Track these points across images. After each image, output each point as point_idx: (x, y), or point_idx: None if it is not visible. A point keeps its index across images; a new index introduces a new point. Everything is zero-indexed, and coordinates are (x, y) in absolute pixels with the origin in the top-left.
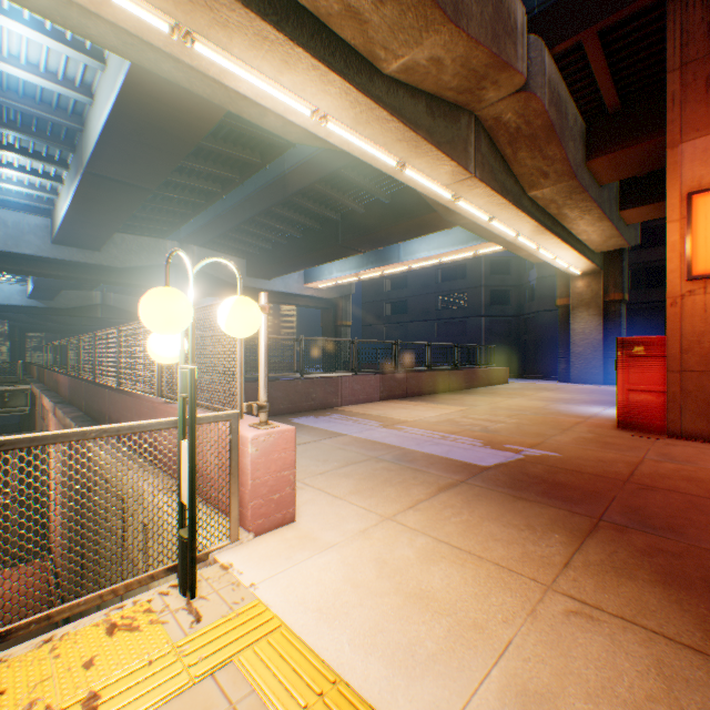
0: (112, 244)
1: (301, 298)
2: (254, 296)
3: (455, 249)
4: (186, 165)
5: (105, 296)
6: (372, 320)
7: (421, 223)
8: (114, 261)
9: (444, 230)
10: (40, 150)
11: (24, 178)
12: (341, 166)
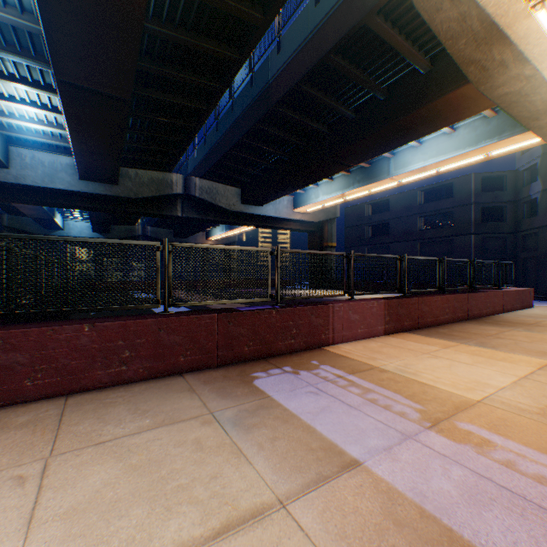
0: (127, 178)
1: (289, 223)
2: (248, 222)
3: (459, 152)
4: (164, 74)
5: (144, 229)
6: (354, 242)
7: (426, 114)
8: (129, 192)
9: (455, 123)
10: (38, 78)
11: (43, 116)
12: (329, 49)
